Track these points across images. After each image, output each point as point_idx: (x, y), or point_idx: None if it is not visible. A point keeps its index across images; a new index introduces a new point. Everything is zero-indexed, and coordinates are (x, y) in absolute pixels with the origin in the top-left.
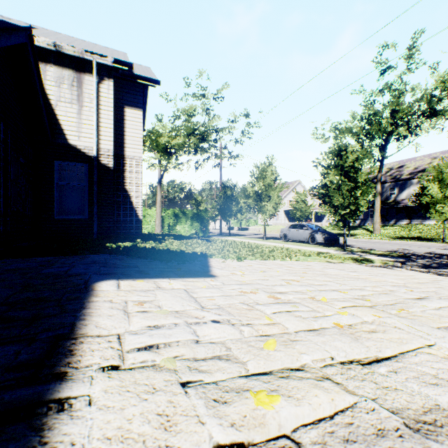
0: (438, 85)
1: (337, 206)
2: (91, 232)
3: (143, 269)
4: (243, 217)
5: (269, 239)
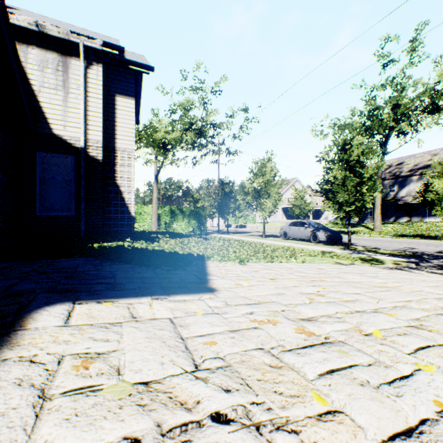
0: (442, 78)
1: (341, 202)
2: (78, 230)
3: (120, 281)
4: (240, 214)
5: (268, 236)
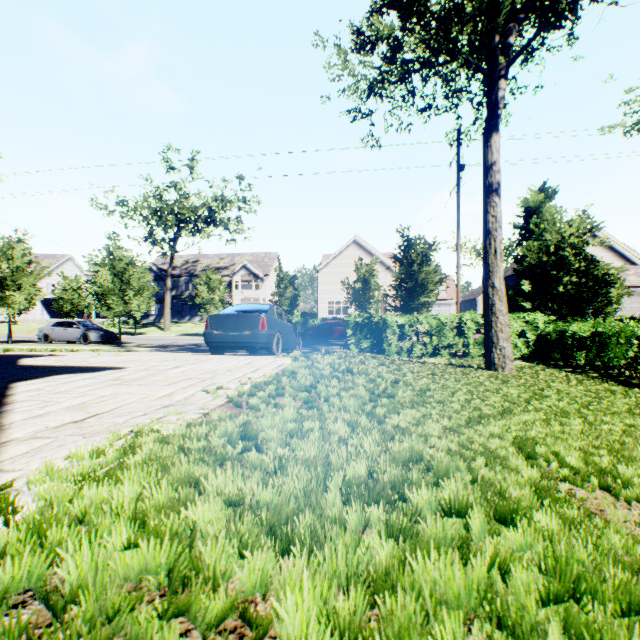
0: (214, 201)
1: (112, 304)
2: None
3: None
4: None
5: (17, 342)
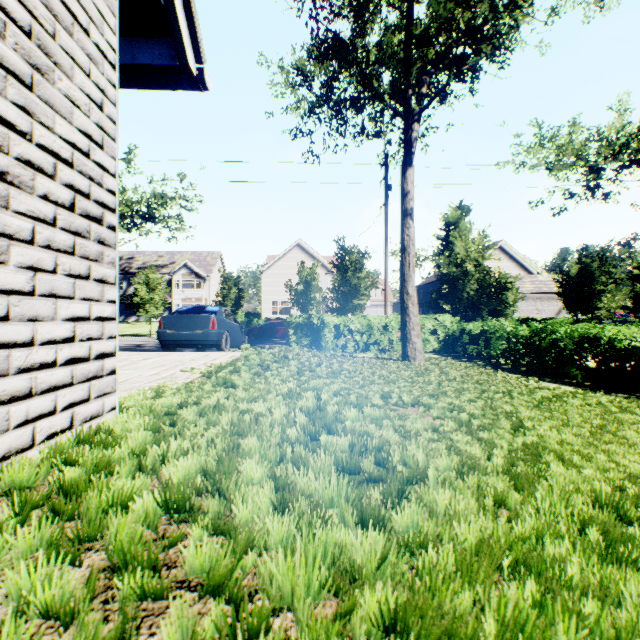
0: (153, 197)
1: None
2: None
3: None
4: None
5: None
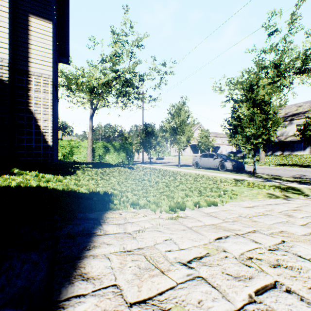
0: None
1: (247, 136)
2: None
3: None
4: (160, 149)
5: (181, 166)
